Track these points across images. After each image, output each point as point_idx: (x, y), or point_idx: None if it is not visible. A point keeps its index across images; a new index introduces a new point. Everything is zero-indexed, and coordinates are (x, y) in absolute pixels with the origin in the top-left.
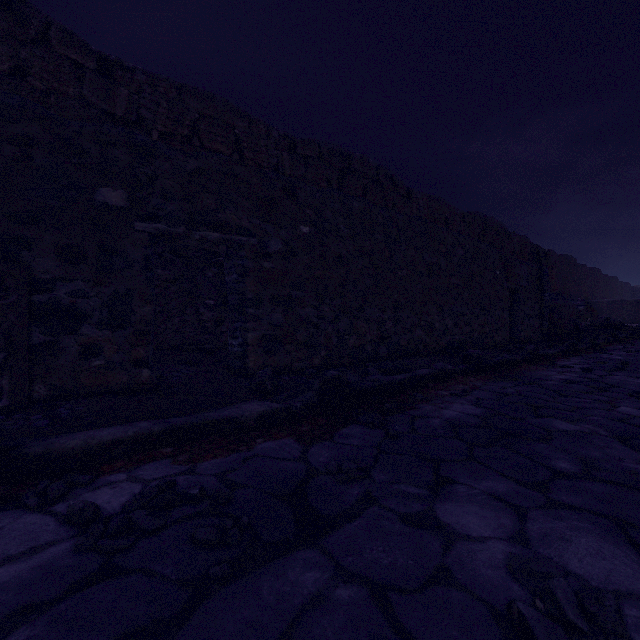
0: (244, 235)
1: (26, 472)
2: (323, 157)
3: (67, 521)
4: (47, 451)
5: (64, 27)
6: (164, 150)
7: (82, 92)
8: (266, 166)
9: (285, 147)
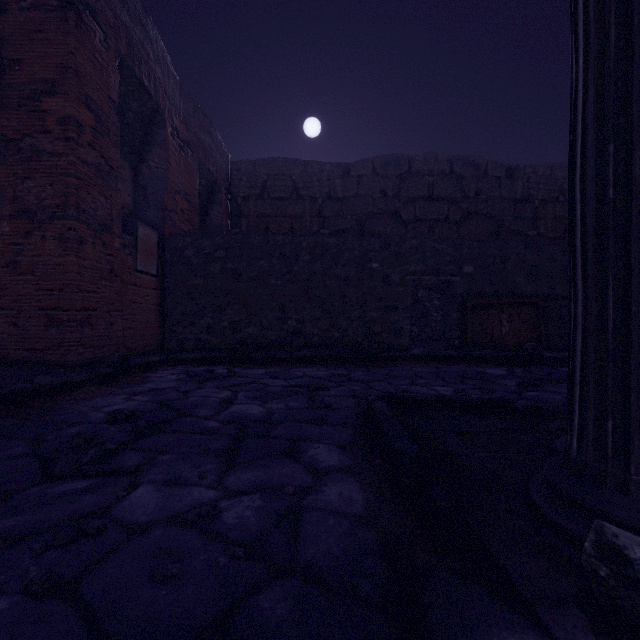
0: None
1: None
2: None
3: None
4: None
5: (493, 161)
6: None
7: (500, 192)
8: None
9: None
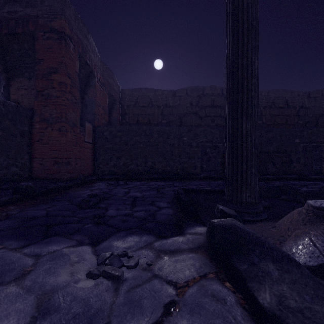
0: (321, 143)
1: (309, 179)
2: (323, 95)
3: (323, 182)
4: (310, 177)
5: None
6: (305, 130)
7: None
8: (297, 106)
9: (305, 97)
